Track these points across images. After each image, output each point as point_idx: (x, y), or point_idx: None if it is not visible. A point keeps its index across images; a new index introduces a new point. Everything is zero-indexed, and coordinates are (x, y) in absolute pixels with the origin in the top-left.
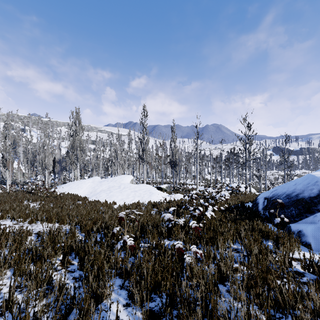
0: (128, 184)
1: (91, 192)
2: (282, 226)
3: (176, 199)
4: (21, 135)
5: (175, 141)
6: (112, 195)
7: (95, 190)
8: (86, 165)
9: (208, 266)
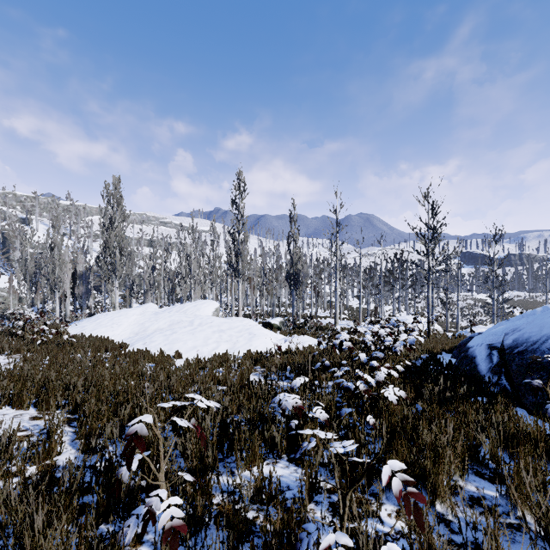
0: (208, 318)
1: (136, 333)
2: None
3: (300, 347)
4: (18, 229)
5: (297, 238)
6: (175, 340)
7: (144, 330)
8: (137, 283)
9: None
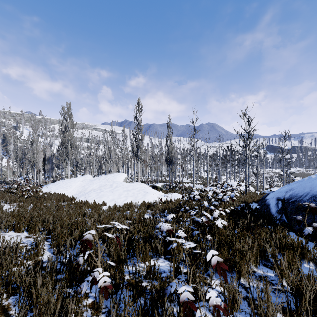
0: (120, 183)
1: (80, 191)
2: (311, 236)
3: (173, 199)
4: (12, 132)
5: (171, 138)
6: (102, 195)
7: (85, 189)
8: (80, 163)
9: None
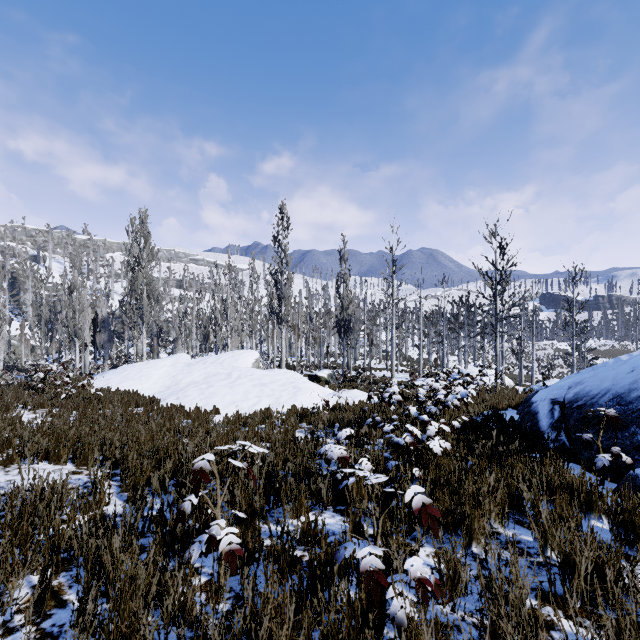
0: (247, 370)
1: (168, 386)
2: (610, 472)
3: (350, 402)
4: (29, 268)
5: (348, 280)
6: (212, 394)
7: (176, 383)
8: (165, 330)
9: (453, 609)
